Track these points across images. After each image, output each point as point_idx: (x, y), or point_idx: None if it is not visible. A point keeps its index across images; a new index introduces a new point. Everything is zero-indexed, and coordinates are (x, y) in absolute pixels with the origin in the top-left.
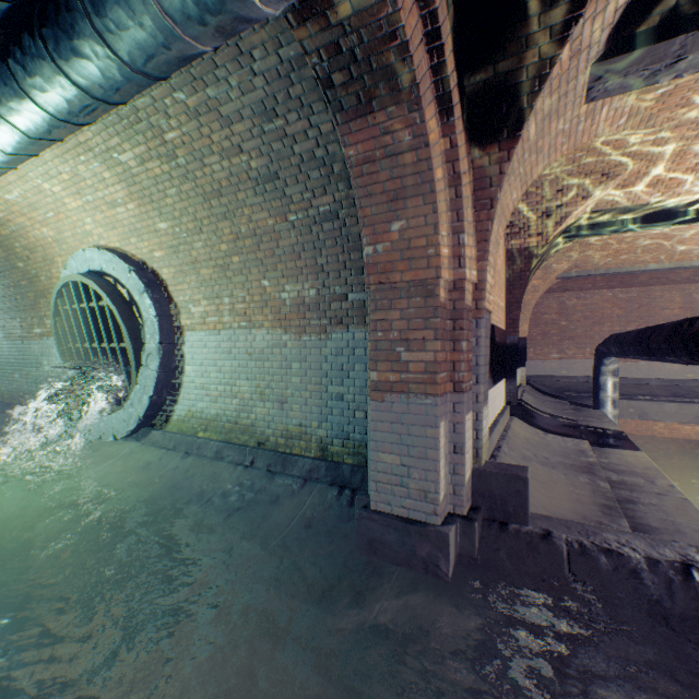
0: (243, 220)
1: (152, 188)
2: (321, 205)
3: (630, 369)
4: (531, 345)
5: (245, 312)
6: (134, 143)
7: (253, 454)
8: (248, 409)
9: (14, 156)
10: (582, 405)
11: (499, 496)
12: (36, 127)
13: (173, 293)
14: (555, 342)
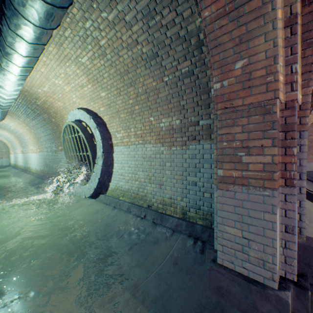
0: (139, 85)
1: (97, 75)
2: (183, 68)
3: None
4: None
5: (141, 135)
6: (87, 51)
7: (145, 212)
8: (143, 187)
9: (28, 58)
10: None
11: None
12: (29, 35)
13: (108, 128)
14: None
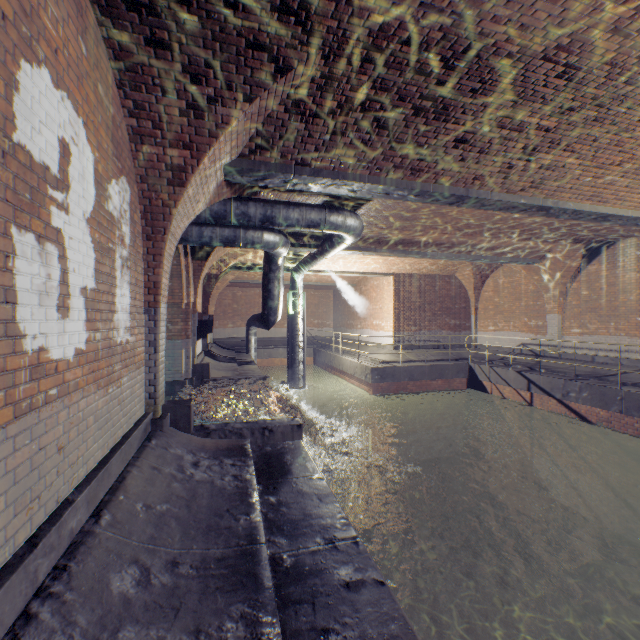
0: None
1: None
2: None
3: (268, 332)
4: (217, 319)
5: None
6: None
7: None
8: None
9: None
10: (242, 352)
11: (202, 372)
12: None
13: None
14: (231, 317)
